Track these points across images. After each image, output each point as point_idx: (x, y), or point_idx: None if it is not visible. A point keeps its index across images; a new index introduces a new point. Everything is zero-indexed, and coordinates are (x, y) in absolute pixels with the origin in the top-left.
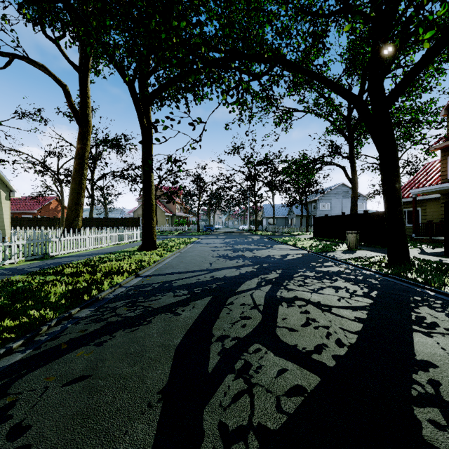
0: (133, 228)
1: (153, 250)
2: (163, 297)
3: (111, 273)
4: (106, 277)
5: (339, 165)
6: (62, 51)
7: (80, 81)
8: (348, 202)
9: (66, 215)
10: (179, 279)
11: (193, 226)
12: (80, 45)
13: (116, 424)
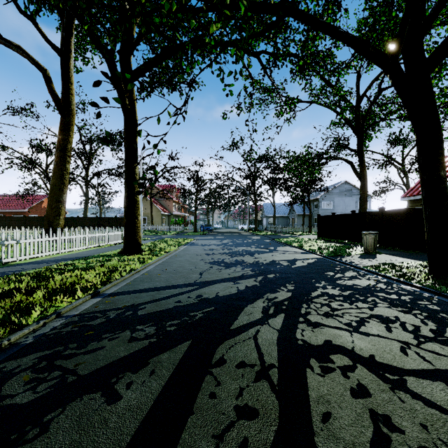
0: None
1: (136, 253)
2: (111, 342)
3: (58, 292)
4: (47, 299)
5: (346, 160)
6: (39, 30)
7: (62, 65)
8: (351, 201)
9: (46, 213)
10: (152, 301)
11: (191, 226)
12: (61, 25)
13: None
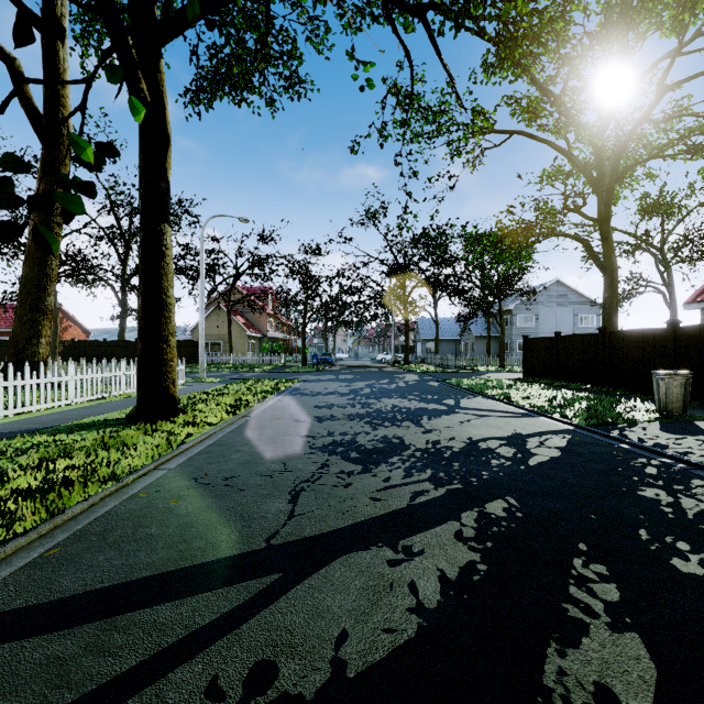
0: (189, 359)
1: (163, 419)
2: None
3: None
4: None
5: (576, 236)
6: None
7: (43, 50)
8: (567, 313)
9: (12, 332)
10: None
11: (298, 356)
12: None
13: None
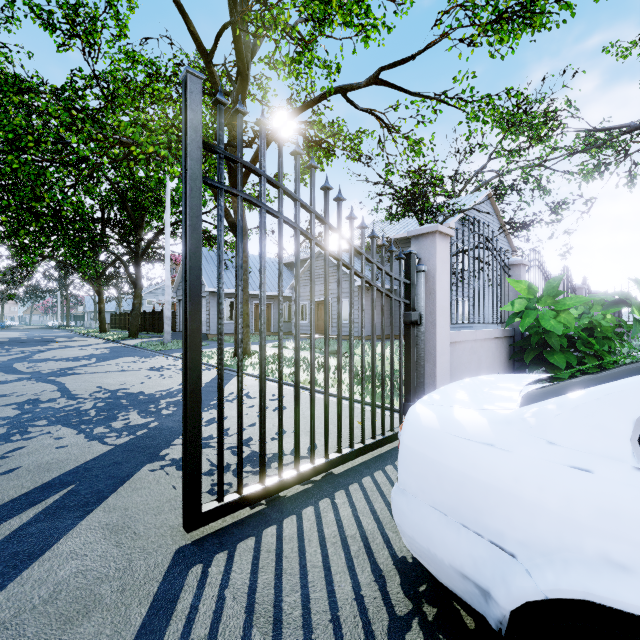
0: None
1: None
2: None
3: None
4: None
5: None
6: None
7: None
8: None
9: None
10: None
11: None
12: None
13: (3, 340)
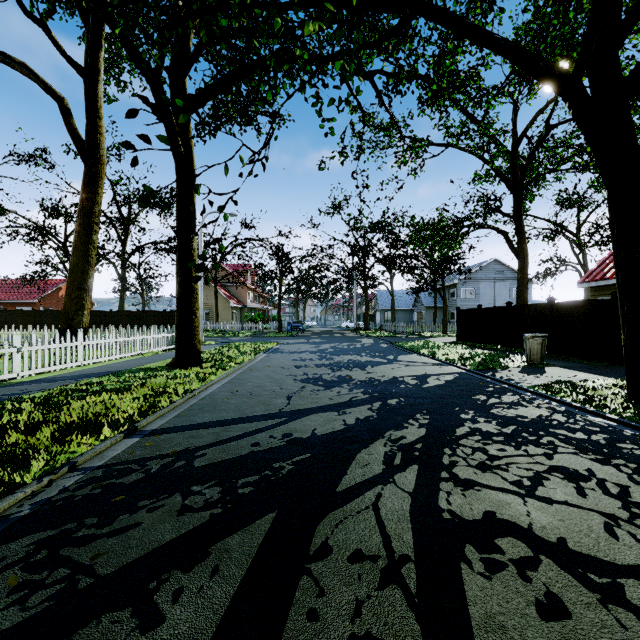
0: None
1: (194, 366)
2: (151, 515)
3: (74, 429)
4: (57, 440)
5: (497, 229)
6: (53, 40)
7: (86, 92)
8: (503, 287)
9: (64, 306)
10: (216, 444)
11: (273, 324)
12: (86, 34)
13: None
